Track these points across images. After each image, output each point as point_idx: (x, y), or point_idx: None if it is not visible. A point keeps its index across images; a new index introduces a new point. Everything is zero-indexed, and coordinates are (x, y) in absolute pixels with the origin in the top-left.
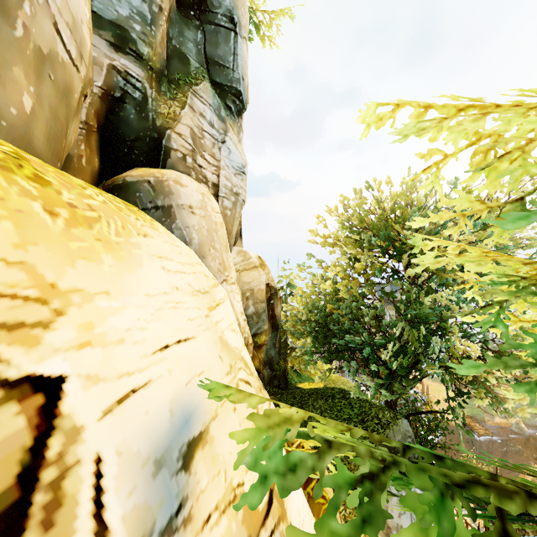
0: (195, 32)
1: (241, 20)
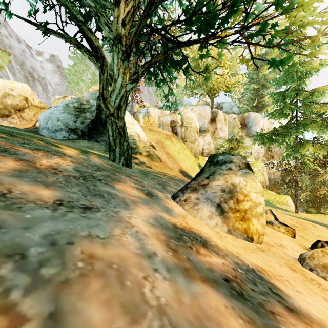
0: (245, 130)
1: (253, 124)
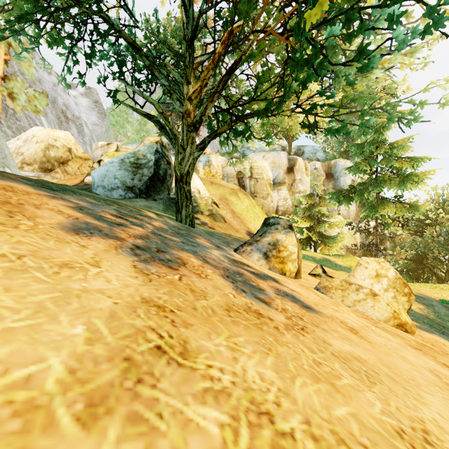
0: (332, 182)
1: (341, 174)
